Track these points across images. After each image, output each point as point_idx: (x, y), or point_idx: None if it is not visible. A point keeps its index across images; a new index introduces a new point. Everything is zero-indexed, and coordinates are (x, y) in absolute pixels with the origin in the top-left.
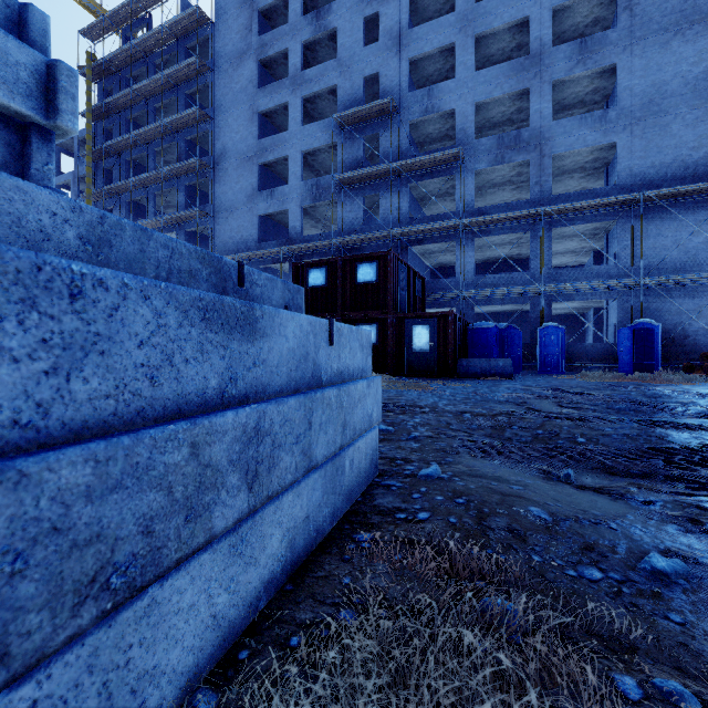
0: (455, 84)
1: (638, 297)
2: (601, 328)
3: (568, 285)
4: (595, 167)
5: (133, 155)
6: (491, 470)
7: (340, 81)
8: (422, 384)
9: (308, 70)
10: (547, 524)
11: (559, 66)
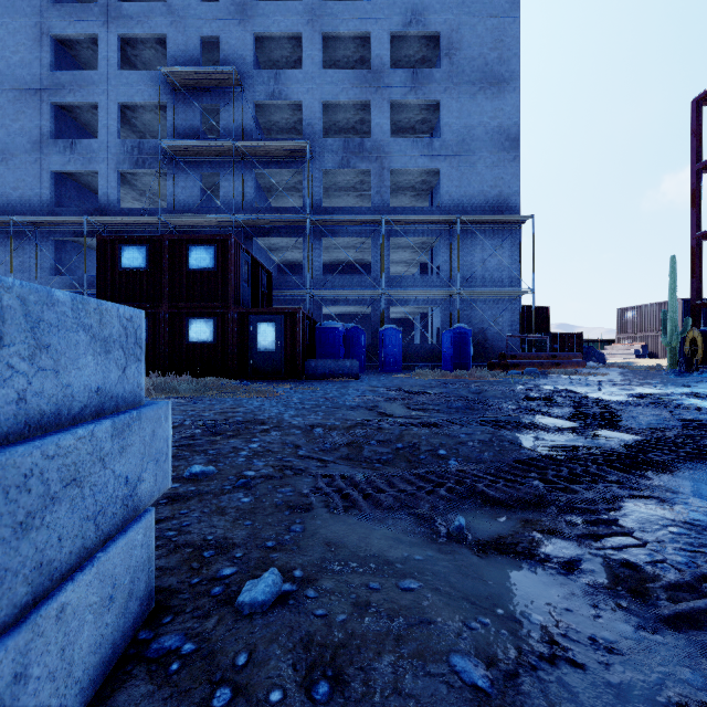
0: (303, 76)
1: (455, 305)
2: (426, 331)
3: (404, 291)
4: (423, 189)
5: None
6: (363, 541)
7: (170, 31)
8: (266, 388)
9: (126, 3)
10: None
11: (396, 89)
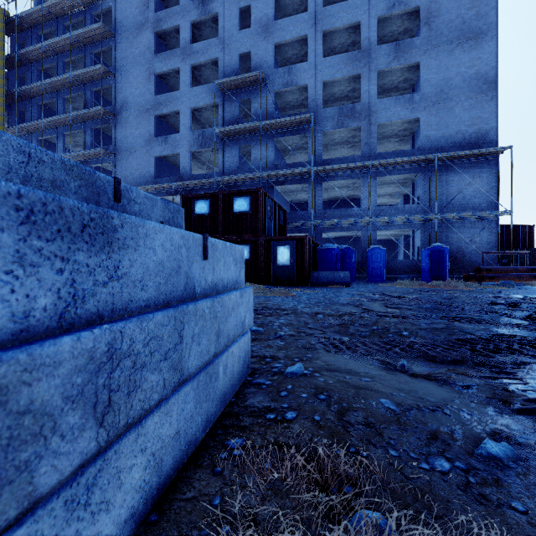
0: (308, 66)
1: (434, 227)
2: (408, 249)
3: (387, 218)
4: (405, 135)
5: (44, 100)
6: (344, 364)
7: (221, 55)
8: (284, 291)
9: (195, 44)
10: (396, 415)
11: (381, 60)
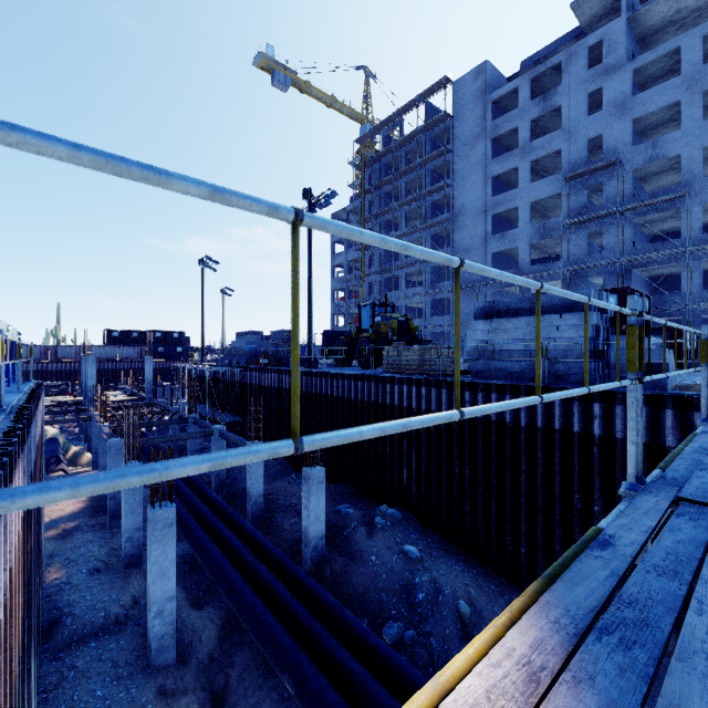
0: (680, 134)
1: None
2: None
3: None
4: None
5: (389, 217)
6: None
7: (565, 145)
8: None
9: (535, 141)
10: None
11: None
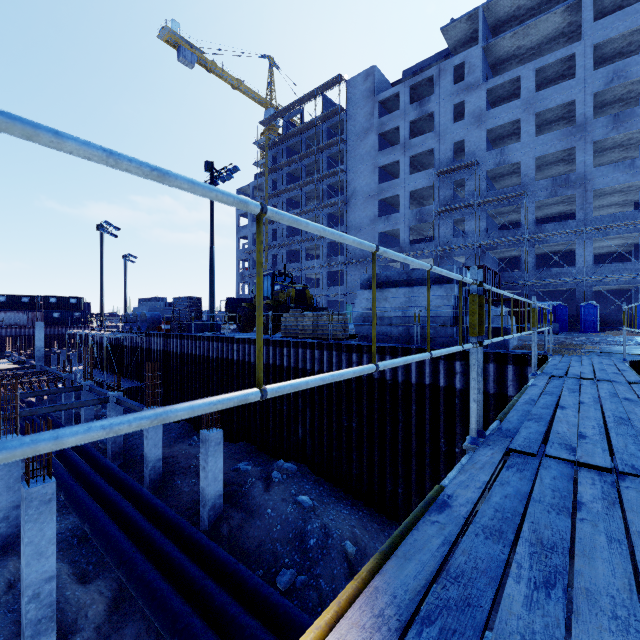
0: (520, 146)
1: None
2: None
3: (602, 277)
4: (631, 190)
5: (291, 196)
6: None
7: (436, 146)
8: None
9: (413, 139)
10: None
11: (598, 132)
